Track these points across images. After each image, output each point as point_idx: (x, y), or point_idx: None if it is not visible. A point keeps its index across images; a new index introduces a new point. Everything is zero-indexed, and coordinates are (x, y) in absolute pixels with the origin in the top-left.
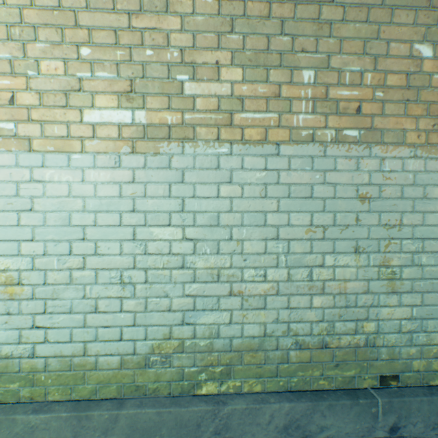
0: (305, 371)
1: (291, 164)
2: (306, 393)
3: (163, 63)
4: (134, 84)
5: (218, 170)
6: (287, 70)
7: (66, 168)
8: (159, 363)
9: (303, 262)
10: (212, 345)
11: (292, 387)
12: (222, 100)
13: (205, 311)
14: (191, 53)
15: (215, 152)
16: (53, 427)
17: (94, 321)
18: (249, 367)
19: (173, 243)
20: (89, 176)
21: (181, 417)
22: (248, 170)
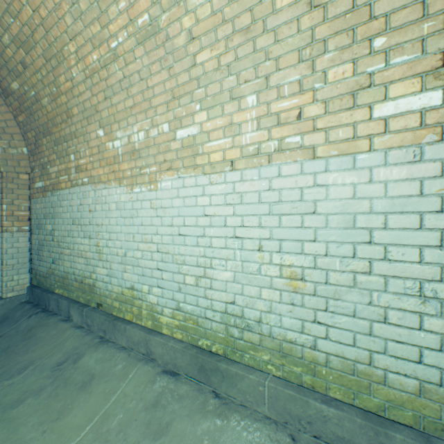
0: None
1: None
2: None
3: None
4: None
5: None
6: None
7: (350, 169)
8: None
9: None
10: None
11: None
12: None
13: None
14: None
15: None
16: (344, 426)
17: (382, 332)
18: None
19: None
20: (378, 175)
21: None
22: None
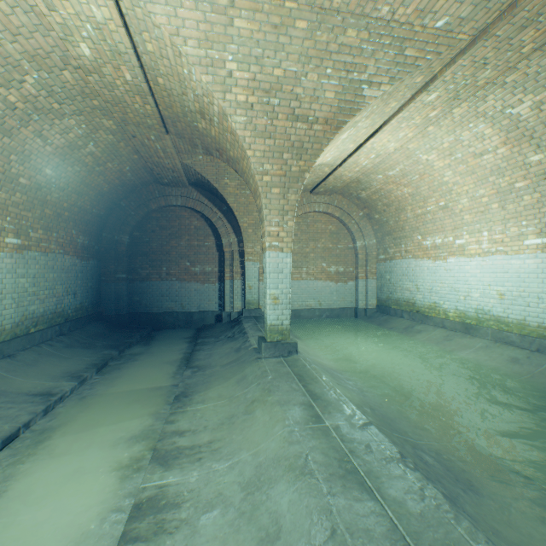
0: None
1: None
2: None
3: None
4: (541, 230)
5: None
6: None
7: (517, 259)
8: None
9: None
10: None
11: None
12: None
13: None
14: None
15: None
16: (512, 337)
17: (527, 310)
18: None
19: None
20: (525, 262)
21: None
22: None
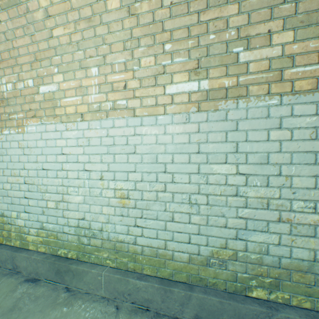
0: None
1: None
2: None
3: (222, 42)
4: (200, 62)
5: (268, 119)
6: None
7: (154, 125)
8: (217, 264)
9: None
10: (261, 259)
11: None
12: (273, 61)
13: (255, 231)
14: (246, 28)
15: (265, 104)
16: (149, 291)
17: (171, 227)
18: (297, 284)
19: (228, 177)
20: (169, 129)
21: (238, 310)
22: (297, 116)
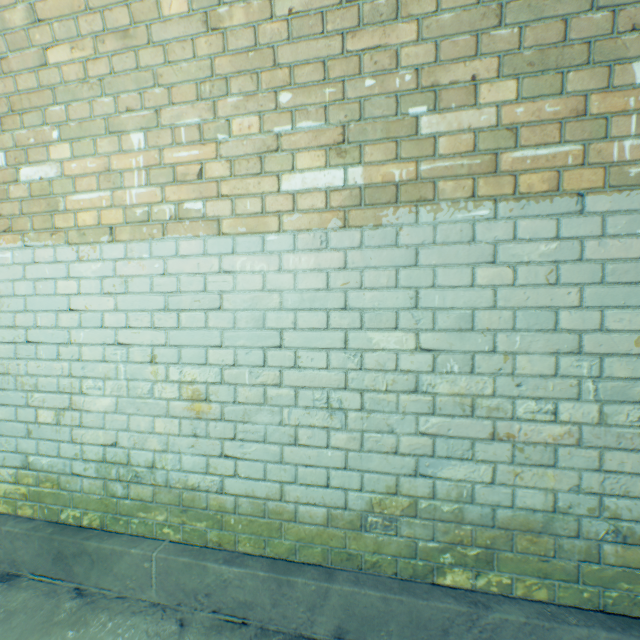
0: (634, 584)
1: (607, 226)
2: (638, 623)
3: (389, 95)
4: (347, 131)
5: (473, 244)
6: (601, 67)
7: (260, 253)
8: (380, 526)
9: (630, 394)
10: (461, 513)
11: (607, 605)
12: (481, 135)
13: (450, 460)
14: (432, 71)
15: (468, 217)
16: (247, 586)
17: (293, 457)
18: (525, 557)
19: (401, 356)
20: (288, 262)
21: (417, 612)
22: (525, 242)
